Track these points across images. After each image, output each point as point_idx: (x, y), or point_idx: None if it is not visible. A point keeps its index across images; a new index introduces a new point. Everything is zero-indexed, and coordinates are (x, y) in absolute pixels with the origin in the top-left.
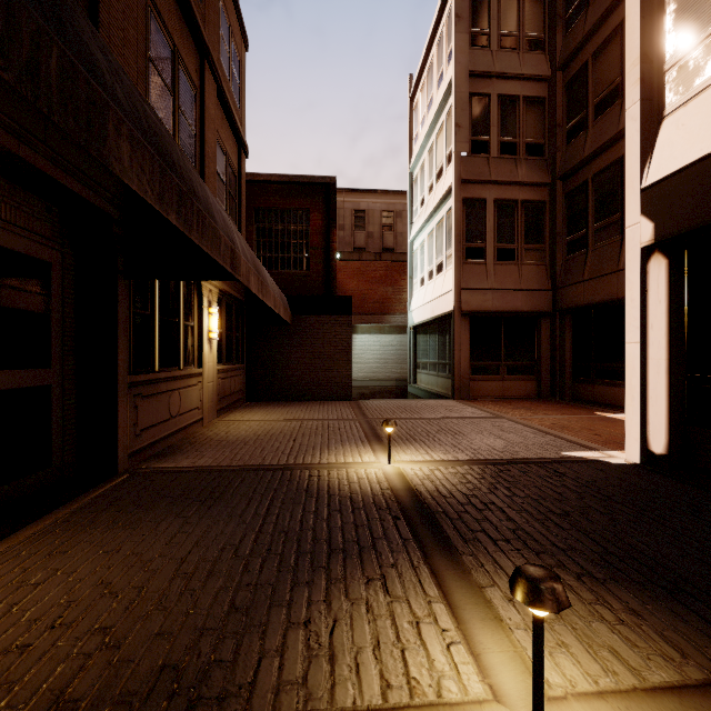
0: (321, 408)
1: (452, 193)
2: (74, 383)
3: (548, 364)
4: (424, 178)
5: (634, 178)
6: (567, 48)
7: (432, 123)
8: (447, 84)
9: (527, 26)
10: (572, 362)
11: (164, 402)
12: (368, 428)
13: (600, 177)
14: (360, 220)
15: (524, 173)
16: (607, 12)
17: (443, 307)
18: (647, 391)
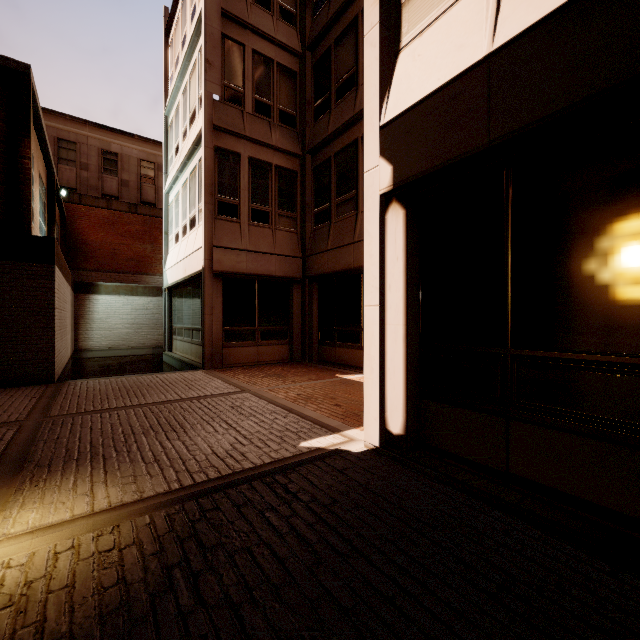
0: None
1: (203, 137)
2: None
3: (299, 329)
4: (179, 122)
5: (374, 113)
6: (314, 30)
7: (185, 60)
8: (198, 15)
9: None
10: (319, 326)
11: None
12: (22, 441)
13: (340, 155)
14: (111, 163)
15: (278, 139)
16: (345, 4)
17: (195, 265)
18: (385, 362)
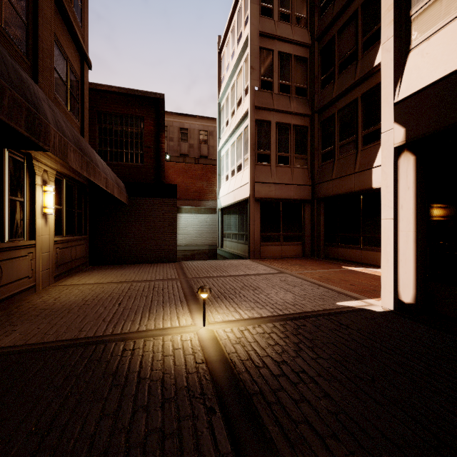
0: (151, 269)
1: (248, 115)
2: None
3: (309, 234)
4: (229, 106)
5: (389, 95)
6: (321, 26)
7: (234, 68)
8: (244, 39)
9: (296, 8)
10: (324, 233)
11: None
12: (187, 287)
13: (343, 111)
14: (184, 135)
15: (295, 106)
16: (347, 3)
17: (242, 194)
18: (397, 255)
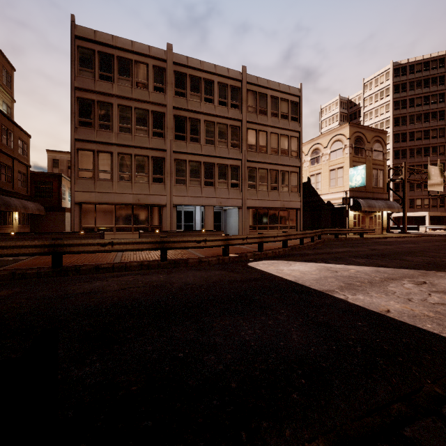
0: None
1: None
2: None
3: None
4: None
5: None
6: None
7: None
8: None
9: None
10: None
11: (4, 231)
12: None
13: None
14: None
15: None
16: None
17: None
18: None
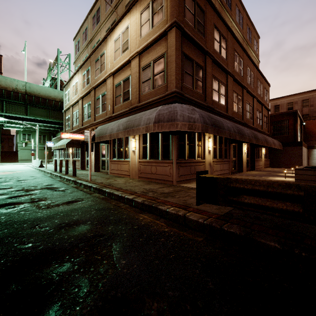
0: (290, 169)
1: None
2: (250, 160)
3: None
4: None
5: None
6: None
7: None
8: None
9: None
10: None
11: (258, 163)
12: None
13: None
14: None
15: None
16: None
17: None
18: None
